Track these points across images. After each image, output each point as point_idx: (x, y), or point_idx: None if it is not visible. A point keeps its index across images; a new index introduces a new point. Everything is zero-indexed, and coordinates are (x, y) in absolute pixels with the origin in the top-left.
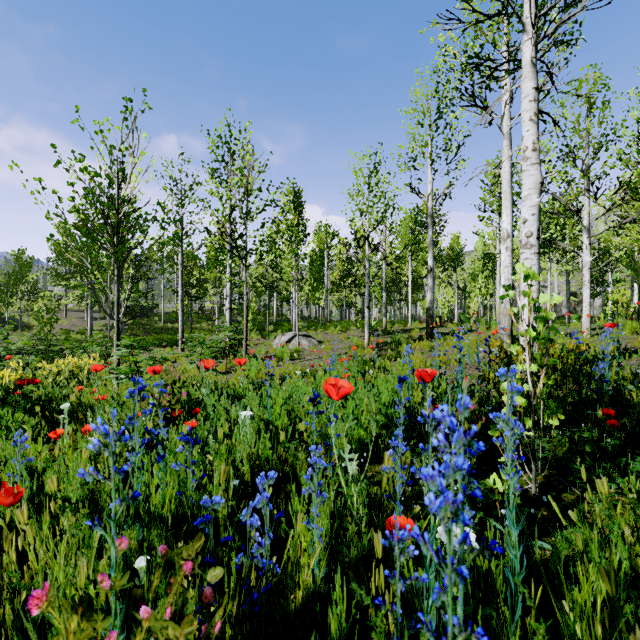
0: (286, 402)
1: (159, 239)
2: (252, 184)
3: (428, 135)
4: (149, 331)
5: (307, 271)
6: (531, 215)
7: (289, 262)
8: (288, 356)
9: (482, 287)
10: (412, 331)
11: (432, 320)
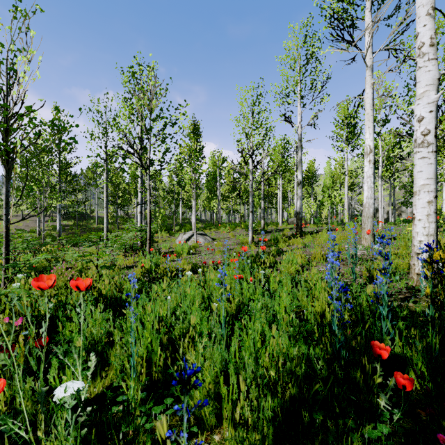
0: (171, 313)
1: (54, 142)
2: (155, 105)
3: (299, 75)
4: (85, 230)
5: (203, 183)
6: (428, 112)
7: (189, 176)
8: (186, 251)
9: (336, 197)
10: (284, 230)
11: (301, 222)
